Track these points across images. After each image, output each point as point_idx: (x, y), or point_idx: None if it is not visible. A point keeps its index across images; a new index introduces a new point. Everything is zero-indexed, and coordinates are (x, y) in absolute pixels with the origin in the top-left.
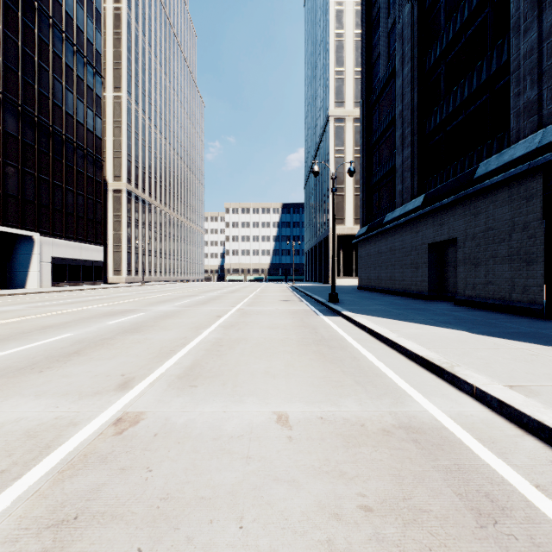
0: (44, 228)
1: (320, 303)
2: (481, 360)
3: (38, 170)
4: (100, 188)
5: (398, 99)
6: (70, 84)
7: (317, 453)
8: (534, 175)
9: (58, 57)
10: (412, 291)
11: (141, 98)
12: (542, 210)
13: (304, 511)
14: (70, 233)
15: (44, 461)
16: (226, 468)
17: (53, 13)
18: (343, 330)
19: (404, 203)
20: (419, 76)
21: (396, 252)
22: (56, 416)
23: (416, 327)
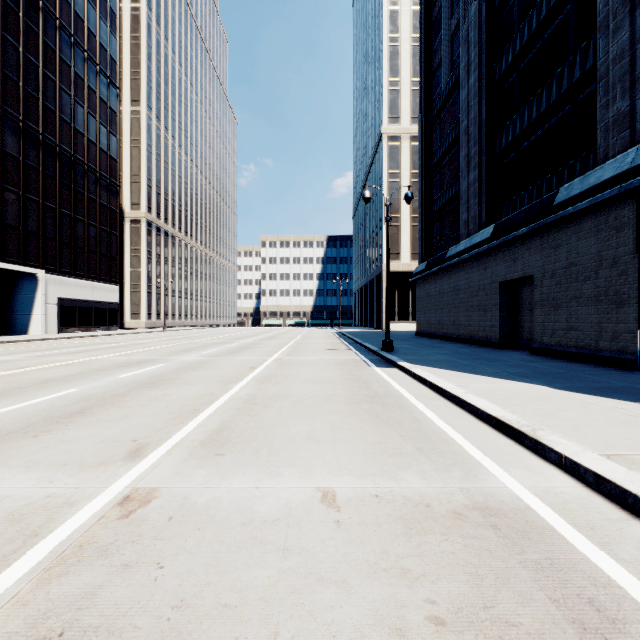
0: (50, 264)
1: (372, 351)
2: (568, 421)
3: (42, 196)
4: (115, 218)
5: (462, 113)
6: (80, 97)
7: (372, 543)
8: (625, 201)
9: (66, 65)
10: (480, 337)
11: (163, 113)
12: (636, 243)
13: (356, 625)
14: (80, 270)
15: (28, 553)
16: (257, 564)
17: (61, 13)
18: (400, 385)
19: (471, 235)
20: (488, 86)
21: (460, 292)
22: (49, 493)
23: (486, 381)
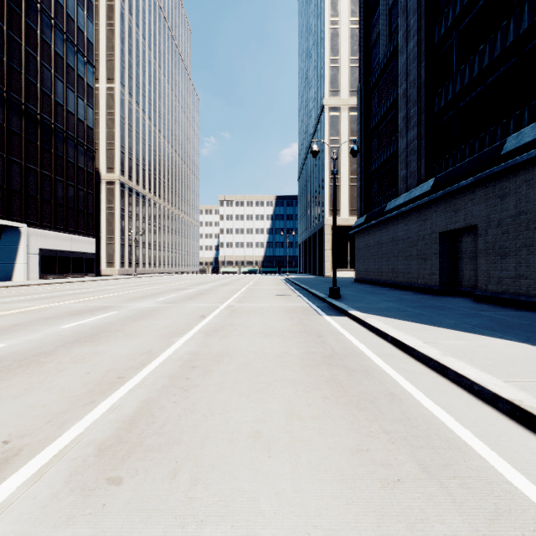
0: (31, 218)
1: (319, 298)
2: None
3: (25, 159)
4: (92, 179)
5: (401, 78)
6: (59, 73)
7: None
8: None
9: (46, 44)
10: (419, 284)
11: (134, 90)
12: None
13: None
14: (59, 224)
15: None
16: None
17: None
18: (357, 339)
19: (409, 190)
20: (427, 49)
21: (399, 242)
22: None
23: (454, 335)
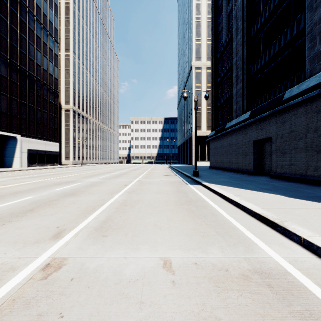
0: (23, 132)
1: (187, 176)
2: (300, 216)
3: (19, 97)
4: (57, 108)
5: (234, 54)
6: (39, 47)
7: (195, 297)
8: None
9: (31, 31)
10: (243, 169)
11: (81, 56)
12: None
13: None
14: (39, 135)
15: None
16: (123, 314)
17: (29, 4)
18: (203, 194)
19: (238, 117)
20: (247, 39)
21: (233, 146)
22: (2, 261)
23: (250, 192)
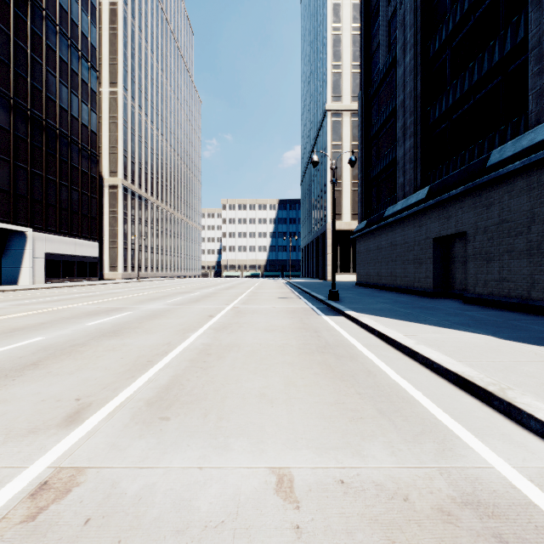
0: (37, 223)
1: (319, 300)
2: (533, 378)
3: (31, 164)
4: (95, 183)
5: (399, 89)
6: (64, 78)
7: None
8: None
9: (51, 50)
10: (415, 287)
11: (137, 94)
12: None
13: None
14: (64, 228)
15: None
16: None
17: (47, 5)
18: (349, 334)
19: (406, 197)
20: (423, 63)
21: (397, 247)
22: None
23: (432, 330)
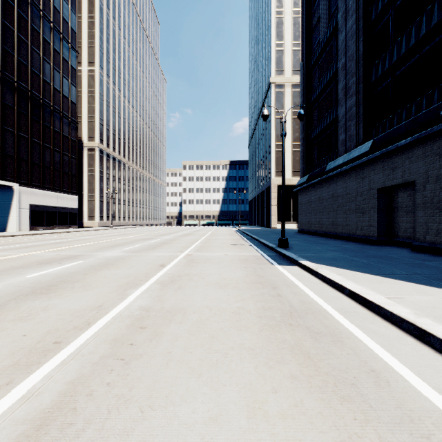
0: (23, 179)
1: (269, 247)
2: None
3: (17, 128)
4: (75, 146)
5: (340, 53)
6: (47, 56)
7: None
8: None
9: (36, 31)
10: (358, 235)
11: (111, 72)
12: None
13: None
14: (47, 184)
15: None
16: None
17: None
18: (313, 291)
19: (348, 151)
20: (365, 26)
21: (339, 198)
22: None
23: (414, 289)
